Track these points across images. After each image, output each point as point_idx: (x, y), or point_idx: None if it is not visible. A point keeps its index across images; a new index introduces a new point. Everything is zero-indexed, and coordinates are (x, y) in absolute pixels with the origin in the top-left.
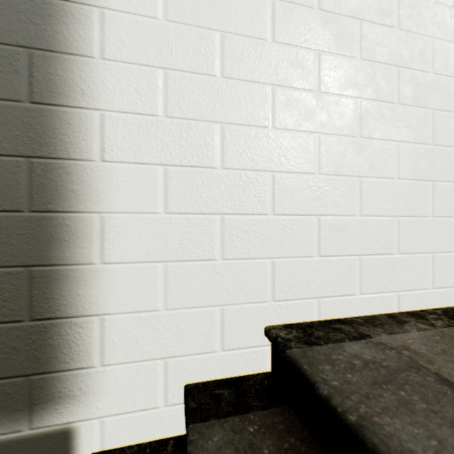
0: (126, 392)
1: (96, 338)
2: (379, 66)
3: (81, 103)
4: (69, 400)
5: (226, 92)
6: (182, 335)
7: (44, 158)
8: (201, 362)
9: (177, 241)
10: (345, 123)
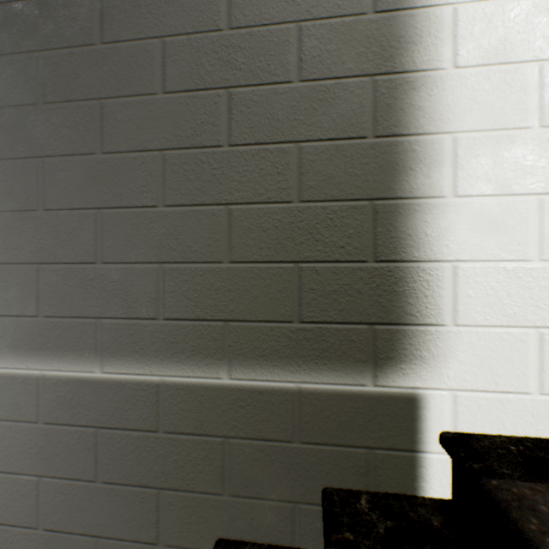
0: (484, 365)
1: (447, 290)
2: None
3: (428, 2)
4: (415, 361)
5: None
6: None
7: (388, 74)
8: None
9: None
10: None
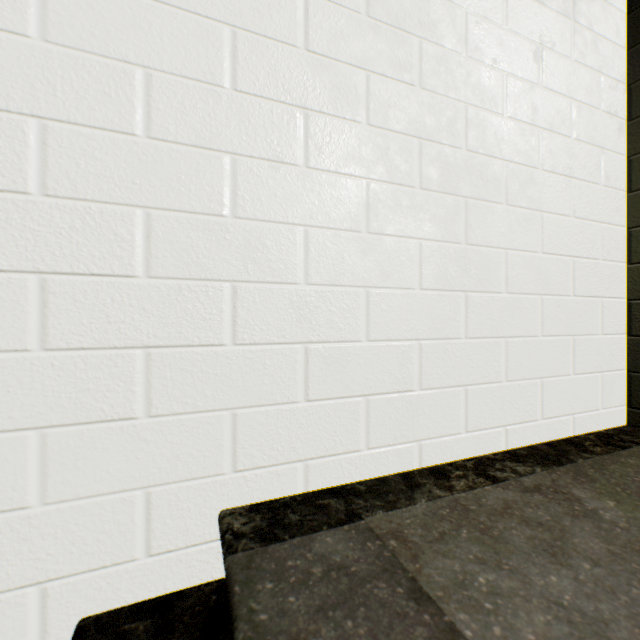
0: None
1: None
2: (394, 136)
3: None
4: None
5: (155, 161)
6: (75, 541)
7: None
8: (109, 579)
9: (66, 393)
10: (345, 213)
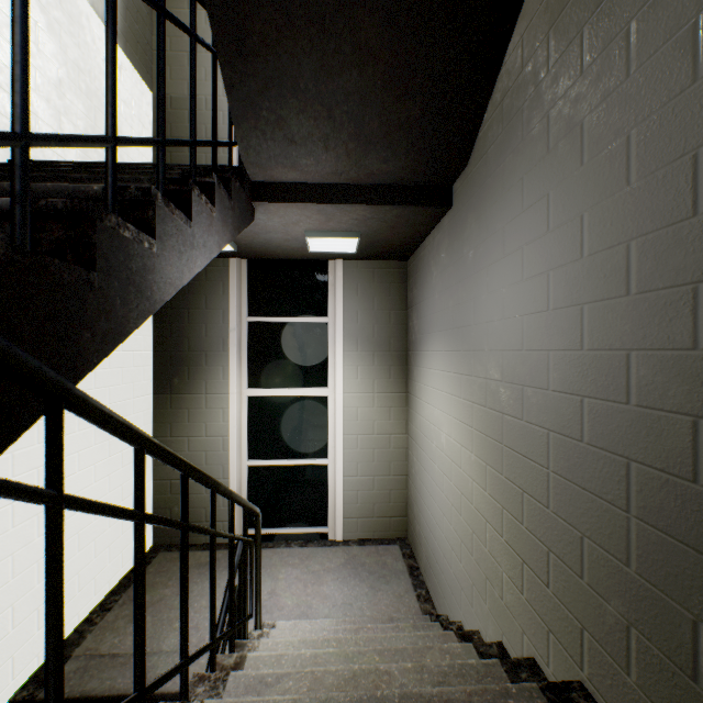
0: None
1: None
2: None
3: None
4: None
5: None
6: None
7: None
8: None
9: None
10: None
